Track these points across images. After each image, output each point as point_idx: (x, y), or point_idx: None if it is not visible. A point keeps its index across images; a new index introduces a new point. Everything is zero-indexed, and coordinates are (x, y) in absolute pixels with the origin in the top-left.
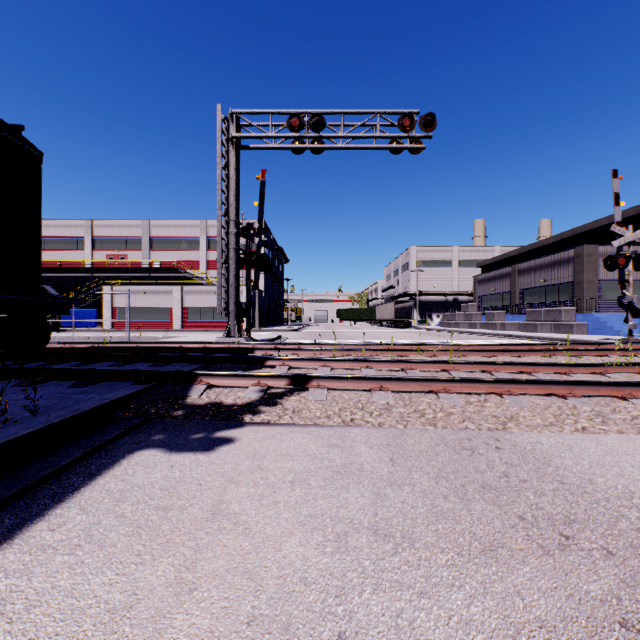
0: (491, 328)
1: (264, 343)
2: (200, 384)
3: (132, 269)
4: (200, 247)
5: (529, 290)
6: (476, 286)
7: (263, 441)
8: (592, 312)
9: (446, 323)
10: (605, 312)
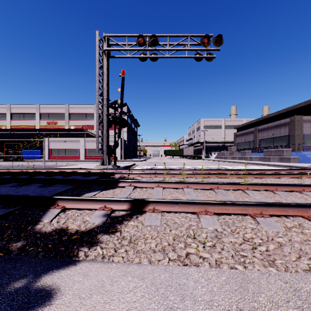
0: (244, 159)
1: (122, 169)
2: (55, 208)
3: (59, 129)
4: (94, 118)
5: (264, 140)
6: (235, 138)
7: (87, 299)
8: (301, 151)
9: (220, 157)
10: (306, 151)
